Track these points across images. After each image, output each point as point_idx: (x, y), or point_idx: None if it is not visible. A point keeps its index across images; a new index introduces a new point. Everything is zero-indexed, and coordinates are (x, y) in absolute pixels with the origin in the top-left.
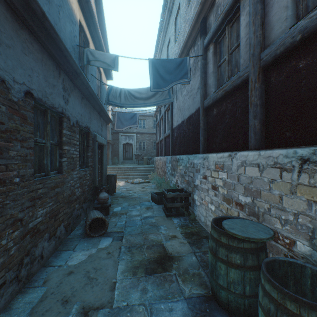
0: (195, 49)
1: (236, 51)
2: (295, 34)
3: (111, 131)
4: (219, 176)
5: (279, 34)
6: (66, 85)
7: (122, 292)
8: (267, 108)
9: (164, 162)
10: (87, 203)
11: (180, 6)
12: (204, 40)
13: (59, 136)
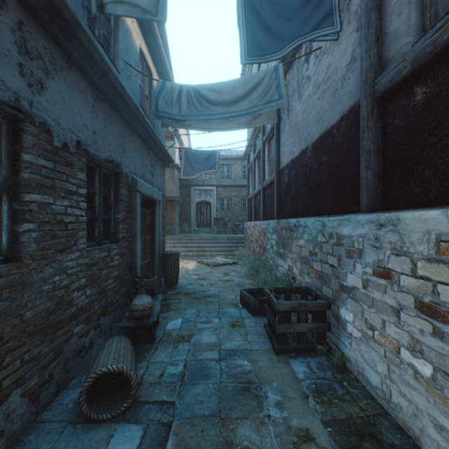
0: None
1: None
2: None
3: (178, 183)
4: None
5: None
6: (35, 46)
7: None
8: None
9: (262, 230)
10: (113, 314)
11: None
12: None
13: (13, 168)
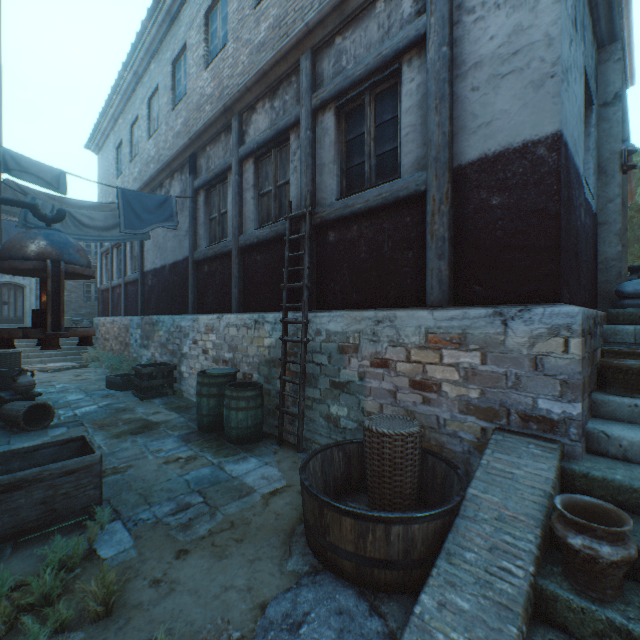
0: (183, 178)
1: (226, 216)
2: (255, 238)
3: None
4: (210, 338)
5: (250, 229)
6: None
7: (111, 446)
8: (244, 280)
9: (124, 326)
10: None
11: (158, 89)
12: (195, 181)
13: None
